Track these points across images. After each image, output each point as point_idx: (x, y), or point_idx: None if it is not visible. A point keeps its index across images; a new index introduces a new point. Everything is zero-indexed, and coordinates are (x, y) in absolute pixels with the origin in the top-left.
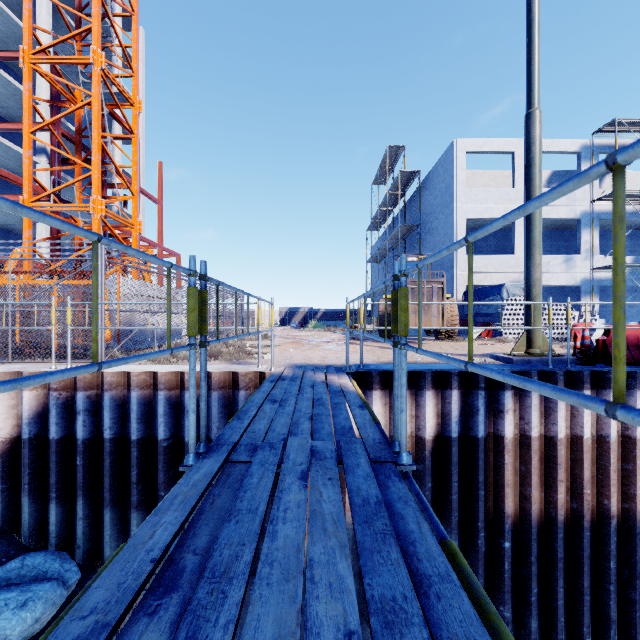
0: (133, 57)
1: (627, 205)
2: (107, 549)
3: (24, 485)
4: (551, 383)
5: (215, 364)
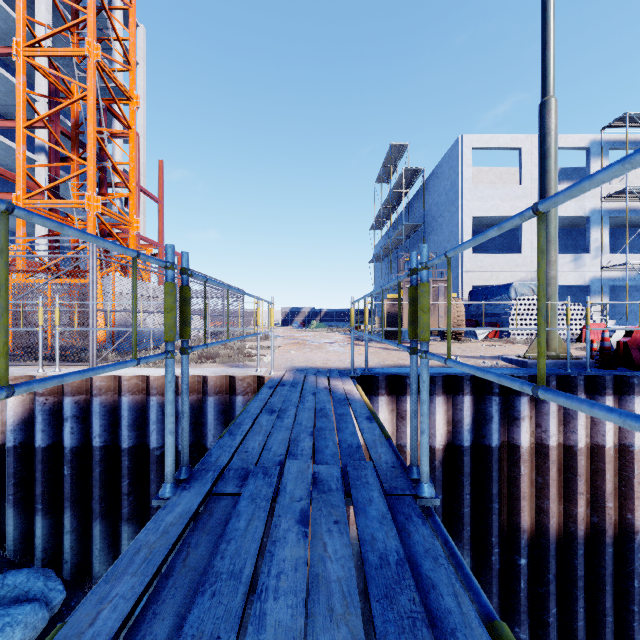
0: (131, 51)
1: (638, 202)
2: (96, 564)
3: (8, 496)
4: (570, 388)
5: (212, 367)
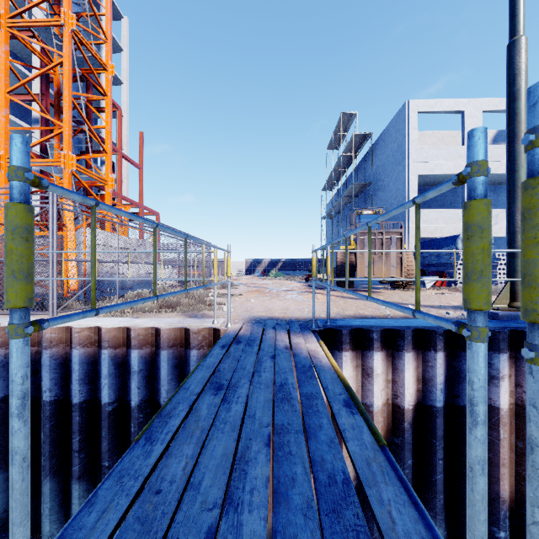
0: (106, 24)
1: None
2: (46, 523)
3: None
4: None
5: (170, 317)
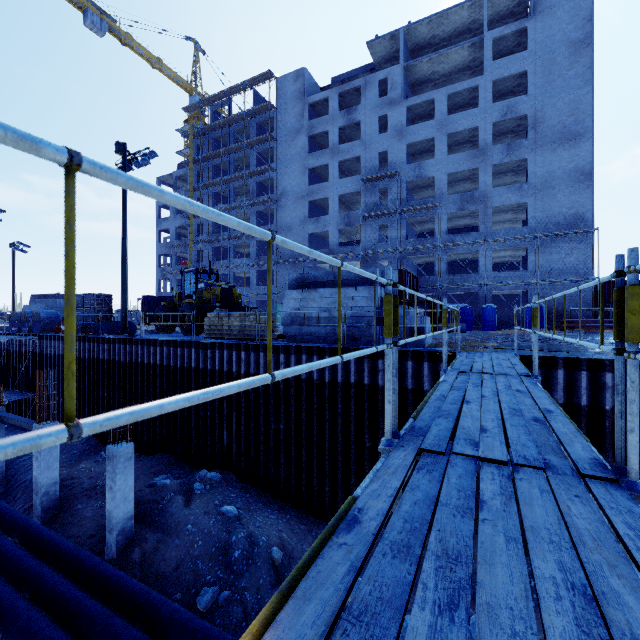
0: None
1: None
2: None
3: None
4: None
5: None
